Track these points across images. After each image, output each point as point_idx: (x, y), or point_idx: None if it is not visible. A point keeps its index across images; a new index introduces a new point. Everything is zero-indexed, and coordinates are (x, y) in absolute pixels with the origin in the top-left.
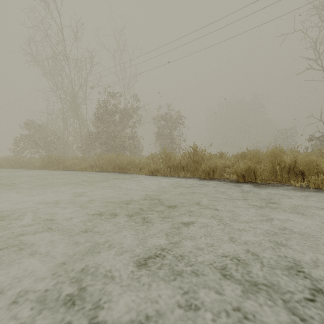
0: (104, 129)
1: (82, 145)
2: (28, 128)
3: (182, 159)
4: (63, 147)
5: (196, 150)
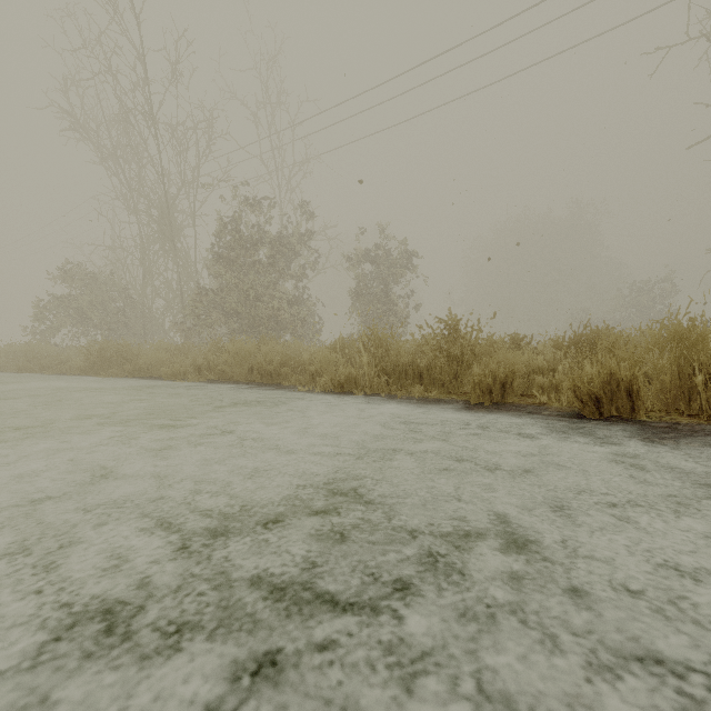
0: (233, 281)
1: (183, 317)
2: (64, 280)
3: (417, 351)
4: (143, 323)
5: (456, 329)
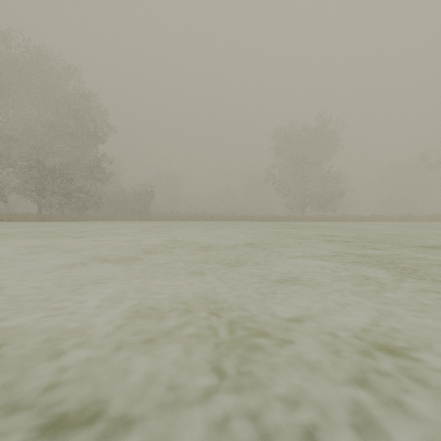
0: None
1: None
2: None
3: None
4: None
5: None
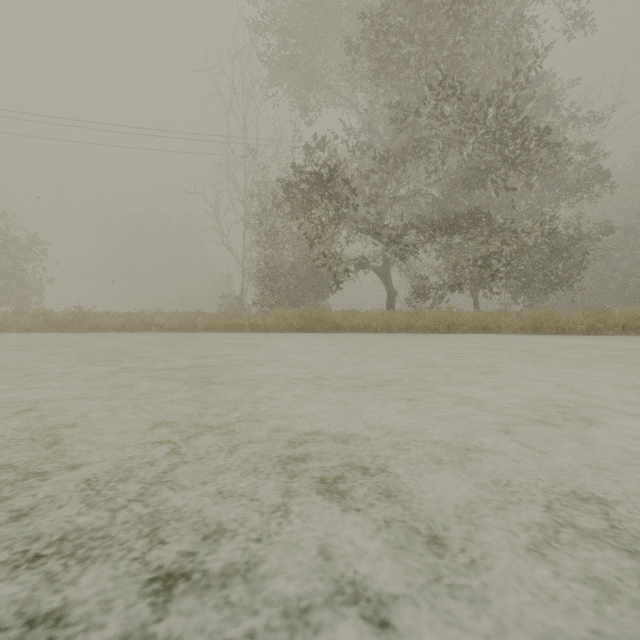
0: None
1: None
2: None
3: (64, 317)
4: None
5: (82, 310)
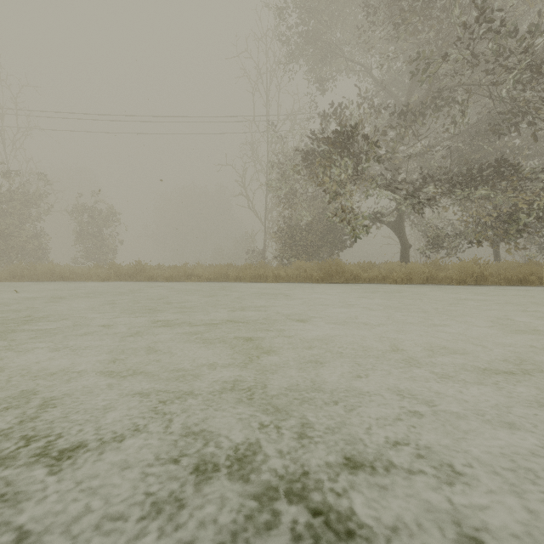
0: None
1: None
2: None
3: (128, 269)
4: None
5: (141, 264)
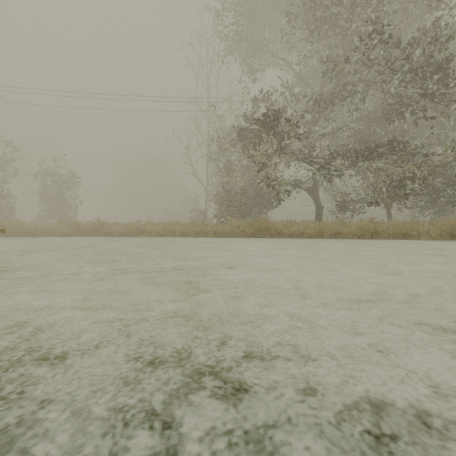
0: None
1: None
2: None
3: (88, 226)
4: None
5: (99, 221)
